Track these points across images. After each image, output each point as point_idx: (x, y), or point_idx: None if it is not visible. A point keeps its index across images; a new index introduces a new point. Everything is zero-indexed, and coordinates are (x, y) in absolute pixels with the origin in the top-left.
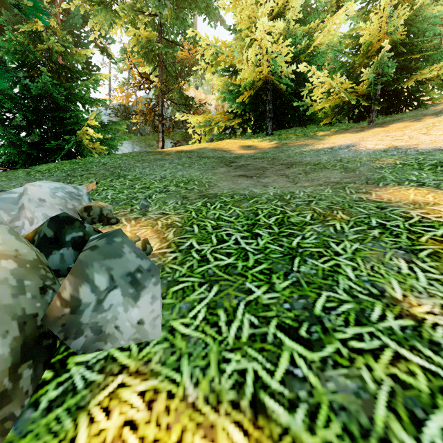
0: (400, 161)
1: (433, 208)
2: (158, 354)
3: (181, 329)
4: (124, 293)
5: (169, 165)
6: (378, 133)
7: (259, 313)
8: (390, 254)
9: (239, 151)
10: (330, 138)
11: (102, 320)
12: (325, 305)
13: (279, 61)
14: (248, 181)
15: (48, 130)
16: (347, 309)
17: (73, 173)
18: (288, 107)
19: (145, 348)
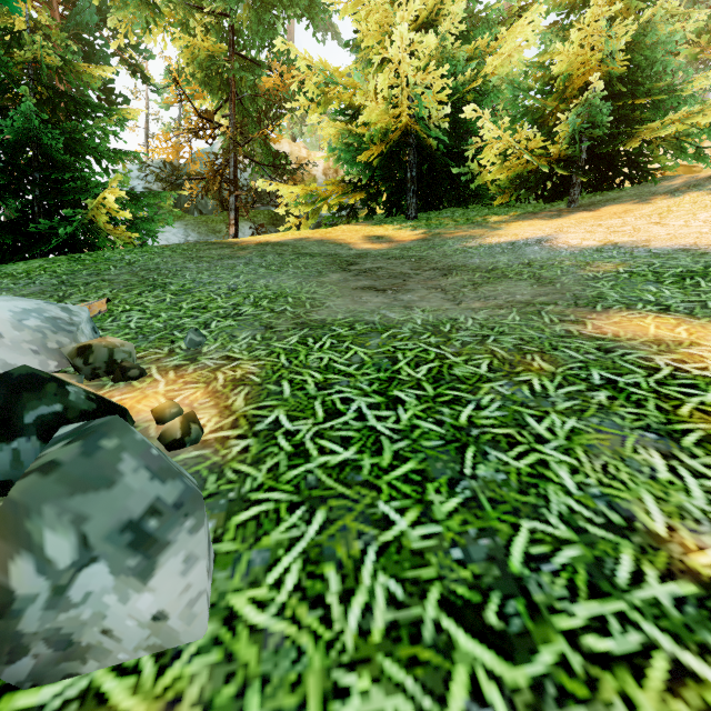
0: (624, 268)
1: (691, 351)
2: (197, 680)
3: (250, 614)
4: (117, 569)
5: (244, 268)
6: (584, 221)
7: (406, 573)
8: (633, 440)
9: (364, 246)
10: (509, 227)
11: (69, 624)
12: (529, 551)
13: (428, 100)
14: (379, 298)
15: (33, 202)
16: (571, 558)
17: (72, 279)
18: (443, 175)
19: (172, 666)
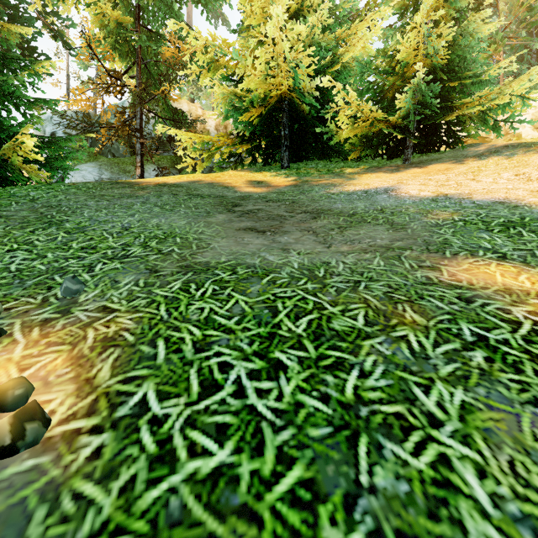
0: (458, 216)
1: None
2: None
3: None
4: None
5: (140, 206)
6: (418, 176)
7: None
8: (528, 421)
9: (246, 189)
10: (361, 178)
11: None
12: None
13: (298, 73)
14: (260, 240)
15: None
16: None
17: None
18: (309, 134)
19: None
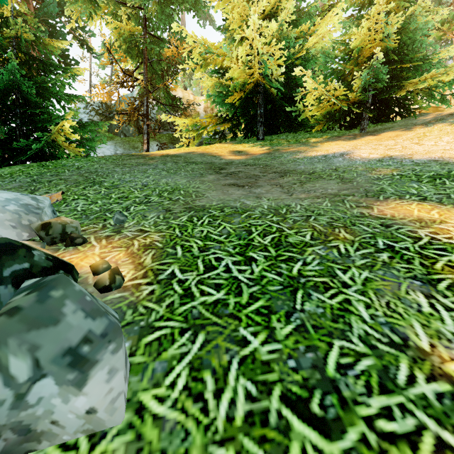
0: (397, 172)
1: (441, 226)
2: (117, 453)
3: (153, 406)
4: (60, 381)
5: (152, 171)
6: (371, 142)
7: (258, 377)
8: (406, 285)
9: (230, 157)
10: (323, 145)
11: (28, 418)
12: (339, 361)
13: (271, 64)
14: (240, 191)
15: (16, 128)
16: (367, 366)
17: (40, 178)
18: (280, 112)
19: (100, 444)
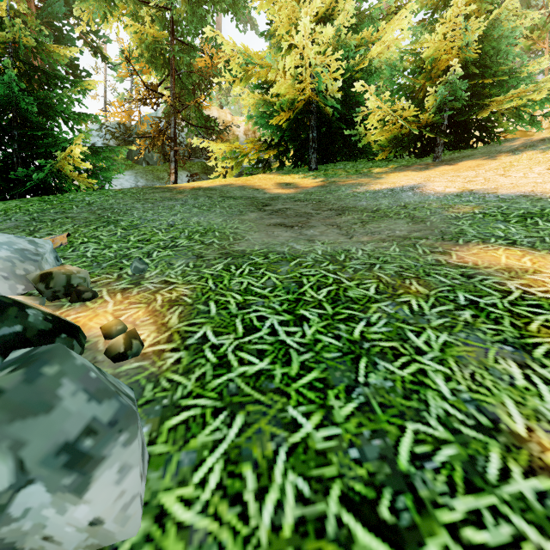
0: (479, 210)
1: (535, 277)
2: None
3: (178, 511)
4: (53, 488)
5: (180, 208)
6: (446, 173)
7: (311, 471)
8: (494, 352)
9: (275, 191)
10: (389, 177)
11: (11, 534)
12: (414, 450)
13: (326, 77)
14: (288, 233)
15: (13, 154)
16: (449, 457)
17: (42, 216)
18: (337, 136)
19: None
